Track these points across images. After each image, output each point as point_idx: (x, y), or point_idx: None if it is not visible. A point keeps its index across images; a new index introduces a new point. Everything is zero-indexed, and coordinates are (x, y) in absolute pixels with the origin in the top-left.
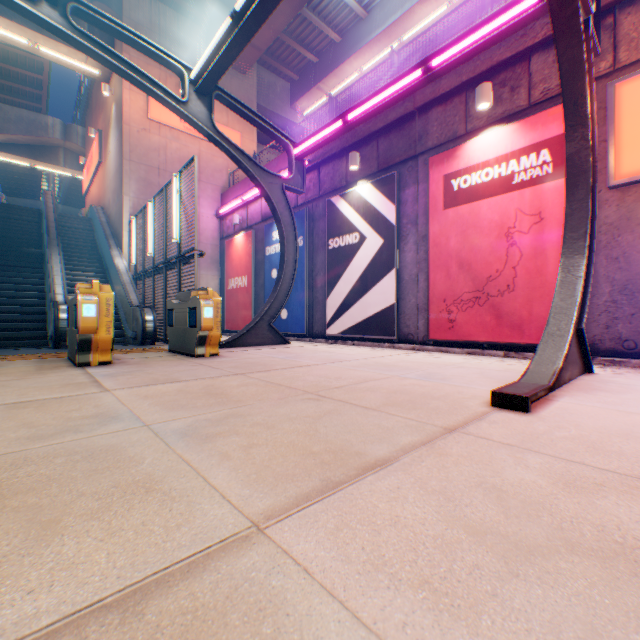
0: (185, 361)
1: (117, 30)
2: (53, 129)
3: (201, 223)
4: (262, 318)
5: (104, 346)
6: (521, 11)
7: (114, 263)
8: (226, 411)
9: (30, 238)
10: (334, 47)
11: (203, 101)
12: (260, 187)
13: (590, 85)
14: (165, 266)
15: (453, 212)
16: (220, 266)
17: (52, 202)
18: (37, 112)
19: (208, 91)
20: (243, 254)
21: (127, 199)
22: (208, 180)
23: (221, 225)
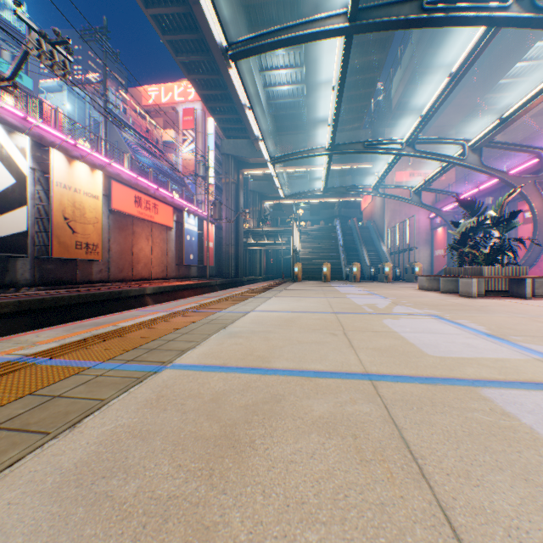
0: (409, 283)
1: (389, 188)
2: (347, 182)
3: (419, 223)
4: (442, 271)
5: (389, 278)
6: (530, 163)
7: (381, 249)
8: (415, 285)
9: (350, 241)
10: (508, 98)
11: (416, 195)
12: (441, 218)
13: (541, 197)
14: (402, 251)
15: (524, 227)
16: (429, 243)
17: (356, 225)
18: (341, 176)
19: (418, 193)
20: (440, 238)
21: (385, 220)
22: (422, 201)
23: (430, 222)
